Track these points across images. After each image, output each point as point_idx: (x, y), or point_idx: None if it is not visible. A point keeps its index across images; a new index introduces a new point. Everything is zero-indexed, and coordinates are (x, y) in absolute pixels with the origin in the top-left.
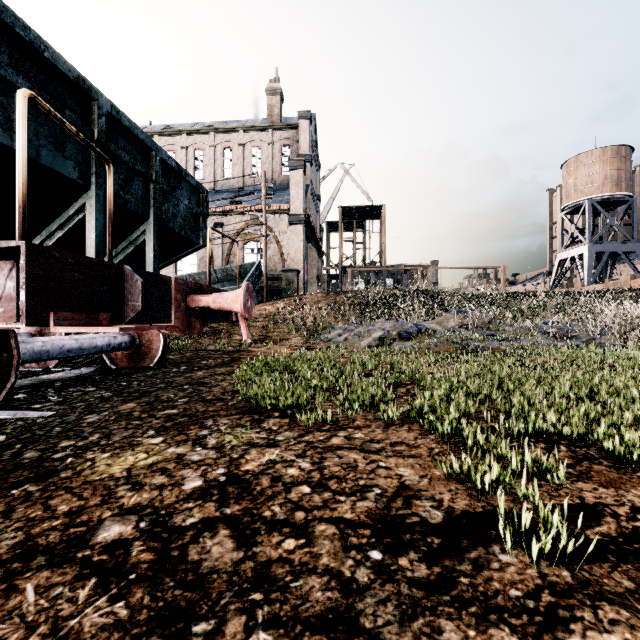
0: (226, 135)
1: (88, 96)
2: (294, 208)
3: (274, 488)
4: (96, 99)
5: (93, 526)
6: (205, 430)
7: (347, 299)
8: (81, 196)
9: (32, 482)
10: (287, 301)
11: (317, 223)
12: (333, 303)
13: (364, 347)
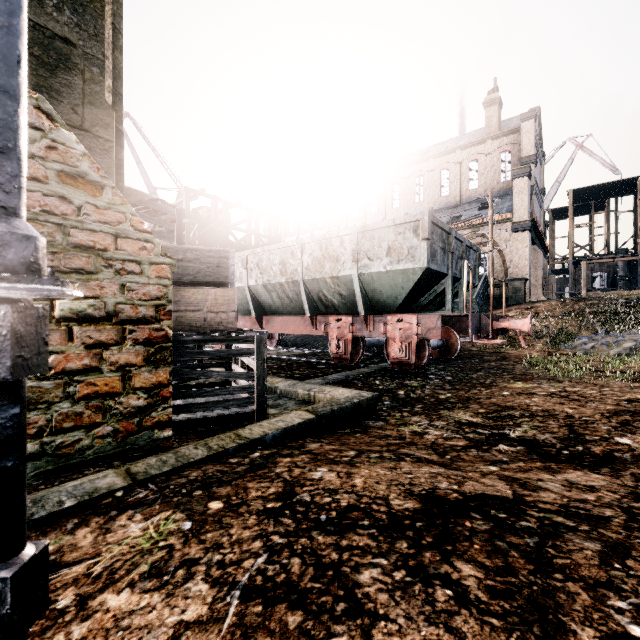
0: (443, 158)
1: (449, 234)
2: (517, 215)
3: (584, 393)
4: (452, 234)
5: (533, 392)
6: (536, 382)
7: (588, 307)
8: (444, 278)
9: (493, 386)
10: (517, 309)
11: (540, 219)
12: (570, 311)
13: (613, 355)
